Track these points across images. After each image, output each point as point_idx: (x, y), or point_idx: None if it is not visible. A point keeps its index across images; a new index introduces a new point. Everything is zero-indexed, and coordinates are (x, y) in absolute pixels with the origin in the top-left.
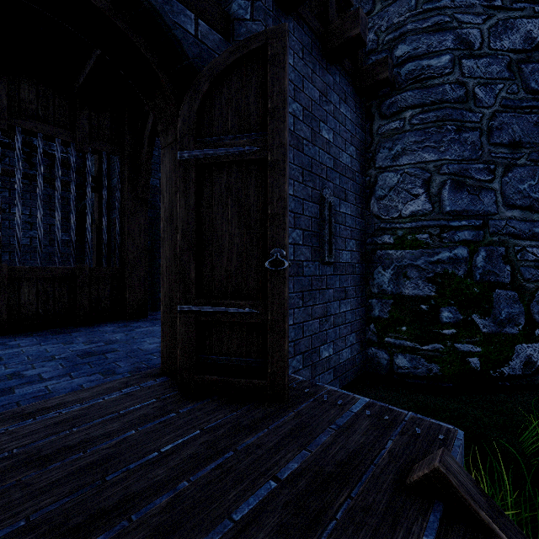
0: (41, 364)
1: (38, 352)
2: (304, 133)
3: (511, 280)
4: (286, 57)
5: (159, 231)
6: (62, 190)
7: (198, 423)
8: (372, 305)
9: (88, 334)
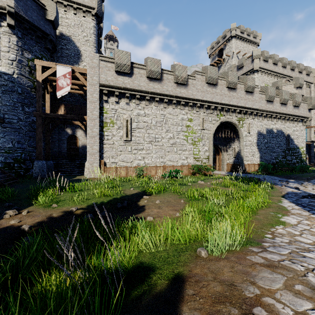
0: None
1: None
2: None
3: (29, 159)
4: None
5: None
6: None
7: None
8: None
9: None
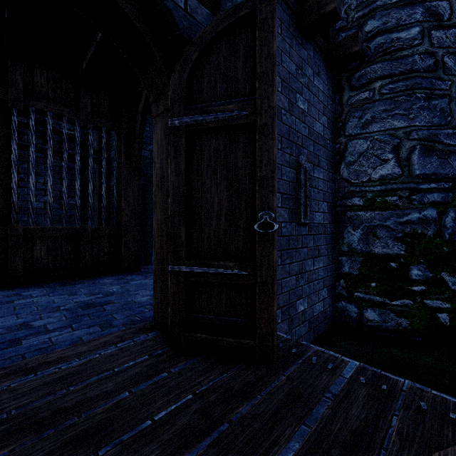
0: (48, 314)
1: (46, 303)
2: (282, 103)
3: None
4: (275, 21)
5: (150, 195)
6: (70, 162)
7: (190, 385)
8: (342, 262)
9: (89, 286)
